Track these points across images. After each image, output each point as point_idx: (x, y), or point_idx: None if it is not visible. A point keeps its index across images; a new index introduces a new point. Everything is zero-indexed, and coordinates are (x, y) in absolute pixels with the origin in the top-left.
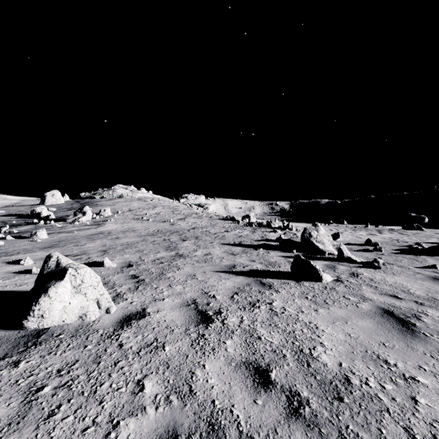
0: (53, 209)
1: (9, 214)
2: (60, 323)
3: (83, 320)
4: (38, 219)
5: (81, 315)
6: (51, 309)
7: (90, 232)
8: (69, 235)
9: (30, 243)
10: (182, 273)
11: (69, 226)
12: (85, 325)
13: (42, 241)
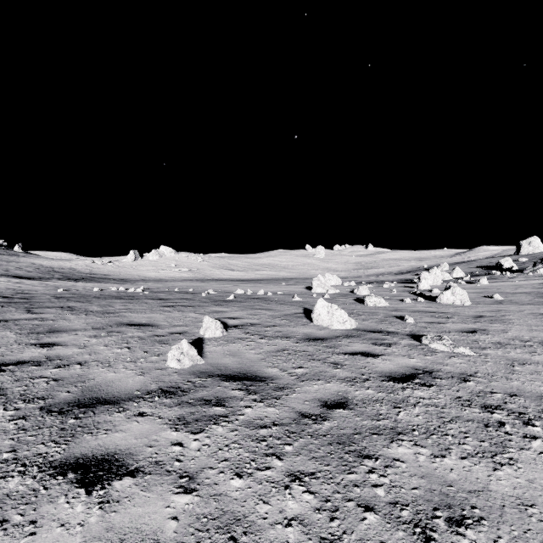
0: (523, 260)
1: (480, 266)
2: (446, 303)
3: (453, 304)
4: (499, 270)
5: (453, 302)
6: (443, 297)
7: (530, 282)
8: (507, 283)
9: (471, 286)
10: (538, 306)
11: (519, 277)
12: (452, 305)
13: (480, 286)
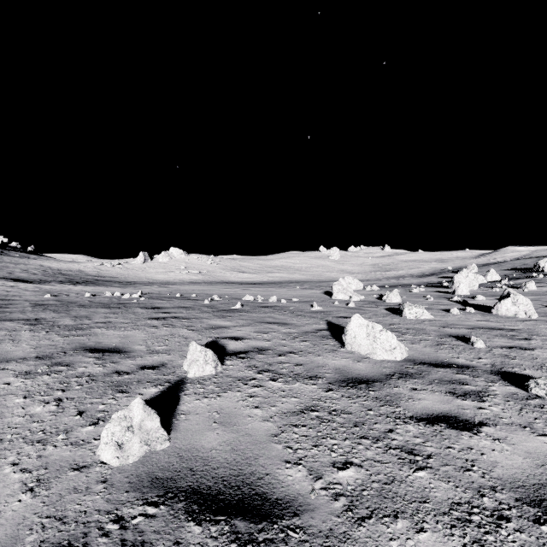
0: None
1: (513, 268)
2: (505, 315)
3: (515, 316)
4: (539, 272)
5: (514, 314)
6: (501, 308)
7: None
8: None
9: (517, 292)
10: None
11: None
12: (515, 317)
13: (527, 291)
